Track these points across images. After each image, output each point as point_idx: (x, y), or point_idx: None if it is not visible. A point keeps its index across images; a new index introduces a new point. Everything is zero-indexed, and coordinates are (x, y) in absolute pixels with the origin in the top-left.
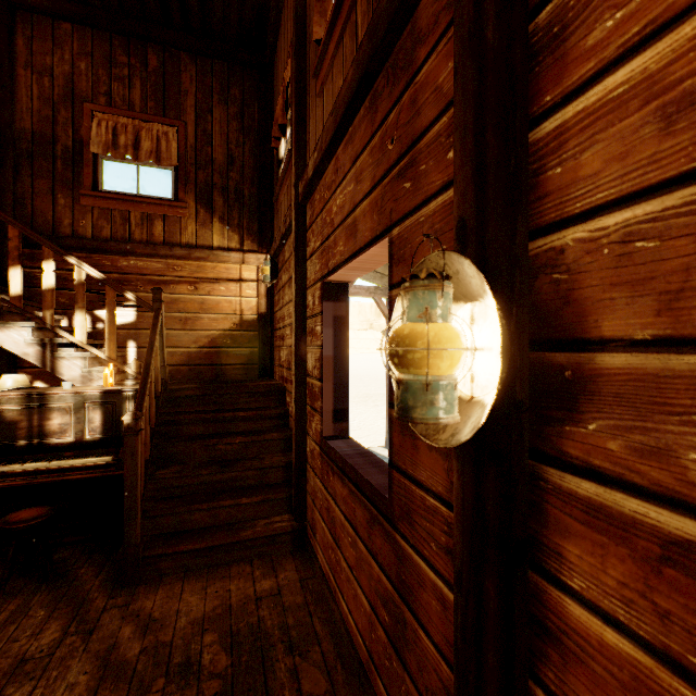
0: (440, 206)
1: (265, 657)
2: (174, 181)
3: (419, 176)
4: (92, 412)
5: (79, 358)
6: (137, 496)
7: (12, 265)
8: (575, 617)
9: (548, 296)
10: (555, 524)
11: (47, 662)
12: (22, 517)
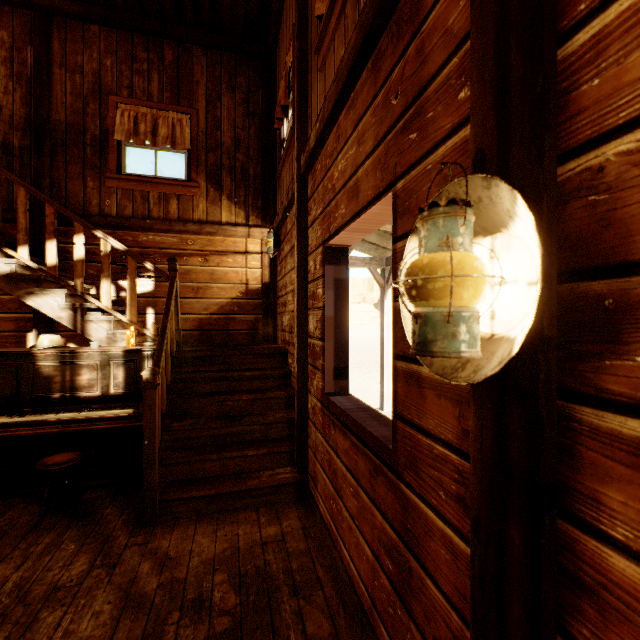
0: (450, 149)
1: (271, 598)
2: (187, 163)
3: (426, 124)
4: (116, 369)
5: (105, 321)
6: (155, 445)
7: (48, 239)
8: (618, 569)
9: (582, 221)
10: (591, 468)
11: (76, 591)
12: (56, 460)
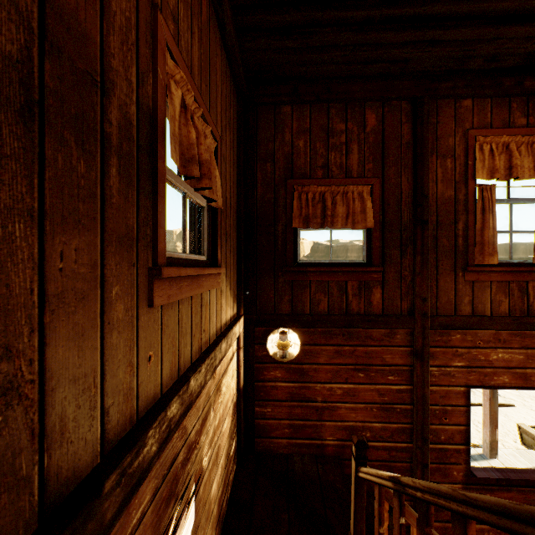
0: None
1: None
2: (210, 227)
3: None
4: None
5: None
6: None
7: None
8: None
9: None
10: None
11: None
12: None
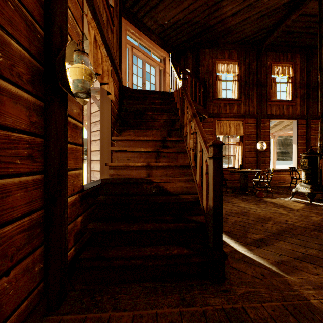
0: None
1: None
2: None
3: None
4: None
5: None
6: None
7: None
8: None
9: None
10: None
11: None
12: None
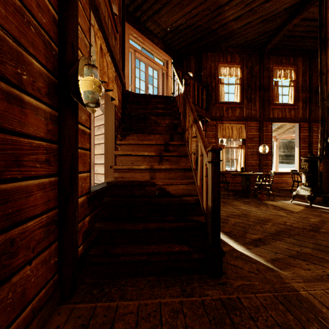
0: None
1: None
2: None
3: None
4: None
5: None
6: None
7: None
8: None
9: None
10: None
11: None
12: None
